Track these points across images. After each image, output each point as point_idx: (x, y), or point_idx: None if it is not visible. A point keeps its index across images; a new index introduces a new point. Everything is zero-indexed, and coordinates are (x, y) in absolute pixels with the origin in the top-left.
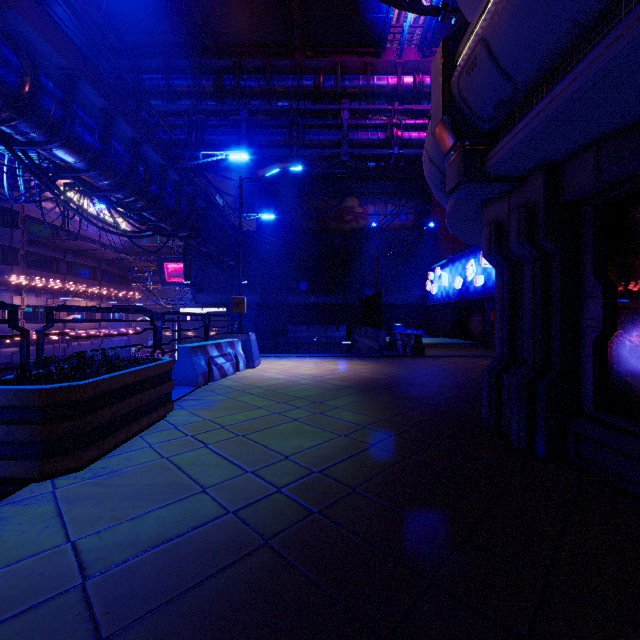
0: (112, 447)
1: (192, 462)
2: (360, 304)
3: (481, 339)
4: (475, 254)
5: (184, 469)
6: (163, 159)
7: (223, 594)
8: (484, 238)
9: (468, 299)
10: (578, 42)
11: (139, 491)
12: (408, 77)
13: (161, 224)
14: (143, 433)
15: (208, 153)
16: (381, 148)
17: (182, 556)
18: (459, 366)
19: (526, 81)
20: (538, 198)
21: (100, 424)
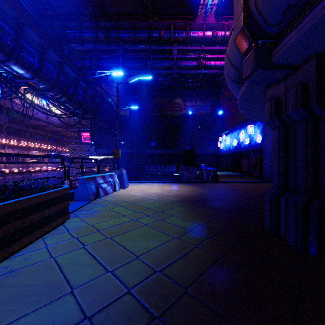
0: (16, 250)
1: (70, 262)
2: (183, 154)
3: (247, 172)
4: (244, 127)
5: (63, 269)
6: (76, 74)
7: None
8: (266, 109)
9: (240, 151)
10: None
11: (22, 292)
12: (209, 32)
13: (76, 110)
14: (45, 236)
15: (101, 71)
16: (194, 70)
17: None
18: (239, 188)
19: None
20: (311, 78)
21: (5, 235)
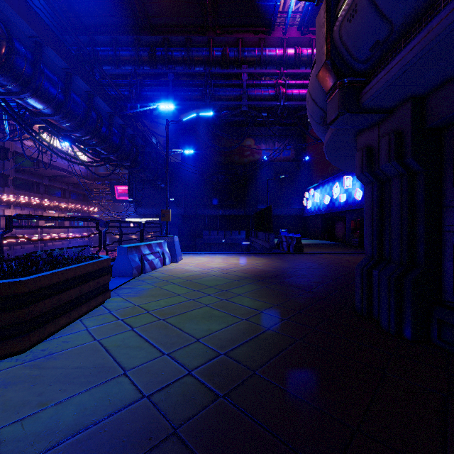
0: (53, 331)
1: (119, 344)
2: (255, 215)
3: (343, 241)
4: (339, 179)
5: (111, 351)
6: (111, 108)
7: None
8: (357, 160)
9: (334, 211)
10: None
11: (68, 374)
12: (291, 49)
13: (110, 156)
14: (83, 317)
15: (144, 104)
16: (271, 101)
17: (94, 448)
18: (330, 261)
19: (401, 22)
20: (406, 125)
21: (41, 313)
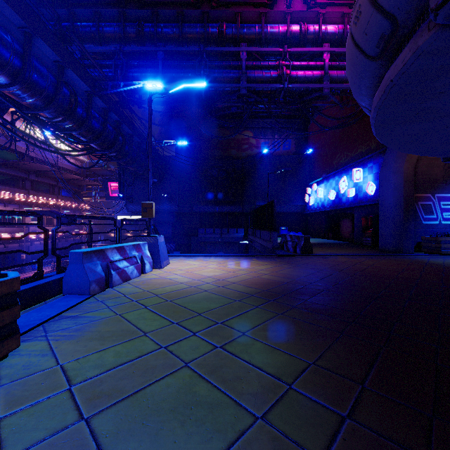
0: None
1: None
2: (255, 212)
3: (351, 240)
4: (347, 172)
5: None
6: (88, 86)
7: None
8: None
9: (341, 208)
10: None
11: None
12: (295, 25)
13: (91, 145)
14: None
15: (128, 82)
16: (273, 84)
17: None
18: (350, 266)
19: None
20: None
21: None
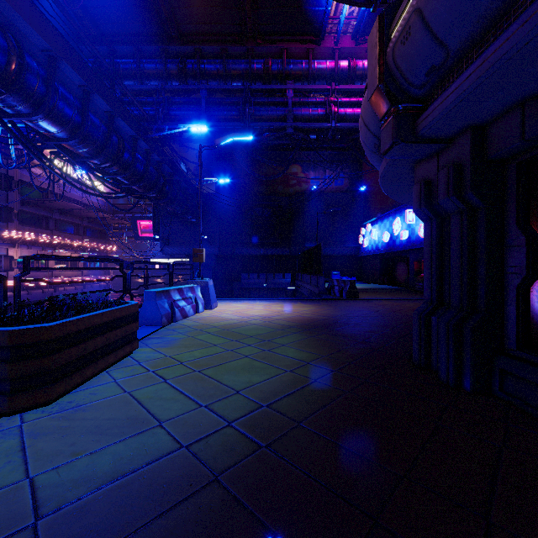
0: (79, 382)
1: (151, 396)
2: (303, 255)
3: (406, 285)
4: (401, 212)
5: (143, 403)
6: (134, 131)
7: (171, 535)
8: (414, 194)
9: (395, 251)
10: (509, 6)
11: (100, 425)
12: (344, 61)
13: (133, 187)
14: (110, 369)
15: (173, 126)
16: (321, 122)
17: (134, 493)
18: (388, 308)
19: (457, 47)
20: (465, 157)
21: (67, 362)
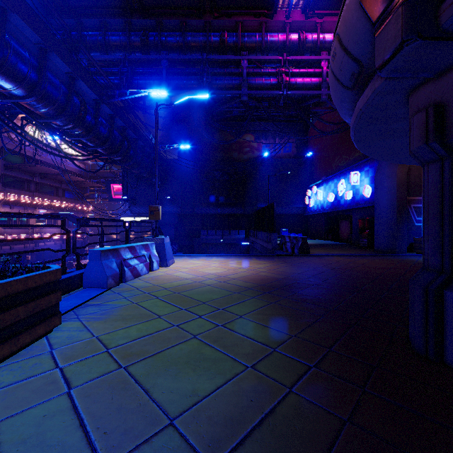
0: None
1: (26, 436)
2: (256, 214)
3: (349, 241)
4: (345, 175)
5: None
6: (96, 94)
7: None
8: (416, 127)
9: (339, 210)
10: None
11: None
12: (294, 34)
13: (98, 150)
14: (4, 362)
15: (134, 90)
16: (273, 90)
17: None
18: (343, 265)
19: None
20: None
21: None
